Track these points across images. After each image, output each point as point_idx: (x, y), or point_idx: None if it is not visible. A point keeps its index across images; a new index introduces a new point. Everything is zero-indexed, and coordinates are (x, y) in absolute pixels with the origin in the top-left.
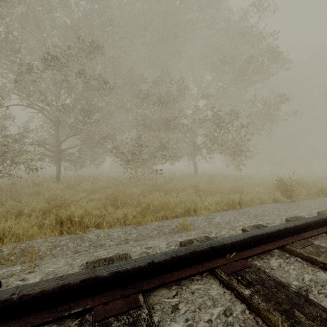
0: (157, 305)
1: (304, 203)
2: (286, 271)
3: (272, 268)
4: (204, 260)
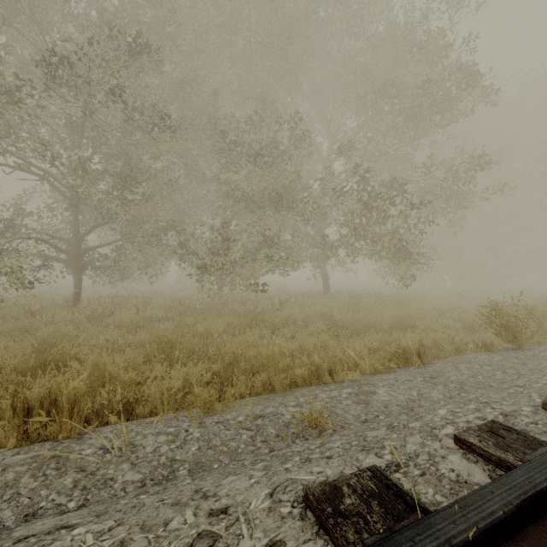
0: None
1: (545, 353)
2: None
3: None
4: None
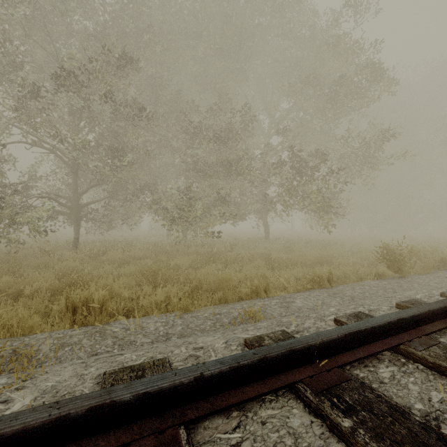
0: (208, 445)
1: (419, 280)
2: (404, 386)
3: (381, 381)
4: (280, 370)
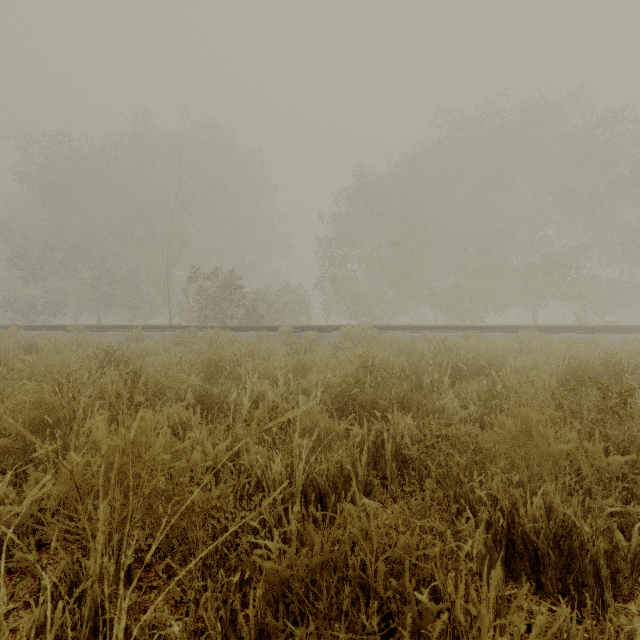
0: None
1: None
2: None
3: None
4: None
